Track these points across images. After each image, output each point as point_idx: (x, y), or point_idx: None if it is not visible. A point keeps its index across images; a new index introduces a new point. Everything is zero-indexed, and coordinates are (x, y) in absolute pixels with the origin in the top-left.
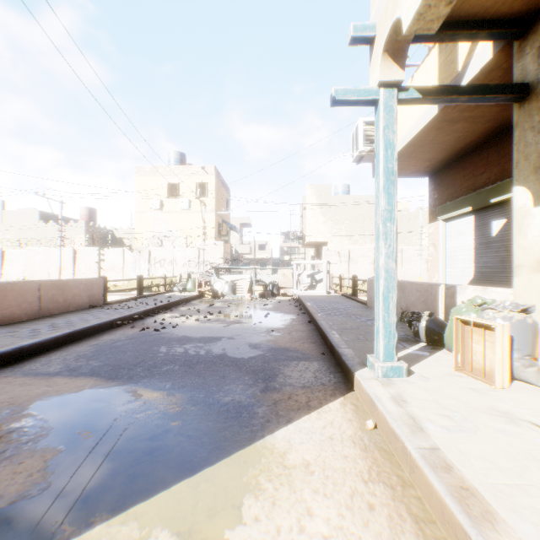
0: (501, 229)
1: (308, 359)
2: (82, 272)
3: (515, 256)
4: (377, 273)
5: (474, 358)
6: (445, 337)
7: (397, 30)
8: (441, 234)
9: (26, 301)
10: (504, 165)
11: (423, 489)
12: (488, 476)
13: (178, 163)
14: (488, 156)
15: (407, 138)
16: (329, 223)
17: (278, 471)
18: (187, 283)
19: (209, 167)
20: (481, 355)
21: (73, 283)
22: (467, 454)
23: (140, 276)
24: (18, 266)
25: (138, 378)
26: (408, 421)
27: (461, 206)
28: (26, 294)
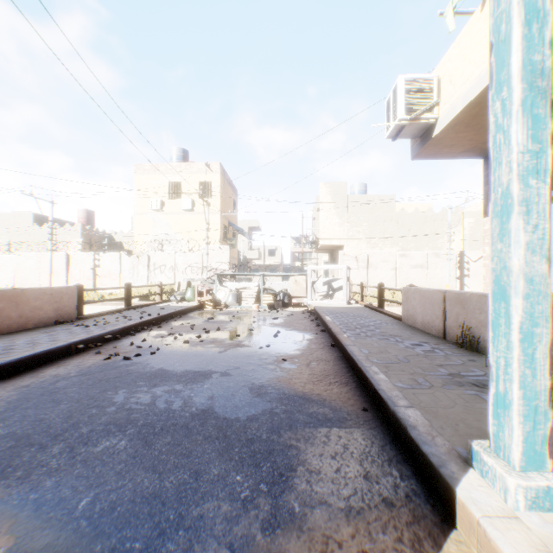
0: None
1: (343, 421)
2: (76, 278)
3: None
4: (500, 285)
5: None
6: None
7: None
8: None
9: None
10: None
11: None
12: None
13: (181, 160)
14: None
15: (474, 92)
16: (345, 225)
17: None
18: (186, 292)
19: (214, 164)
20: None
21: (33, 294)
22: None
23: (128, 284)
24: (7, 272)
25: (41, 475)
26: None
27: None
28: None
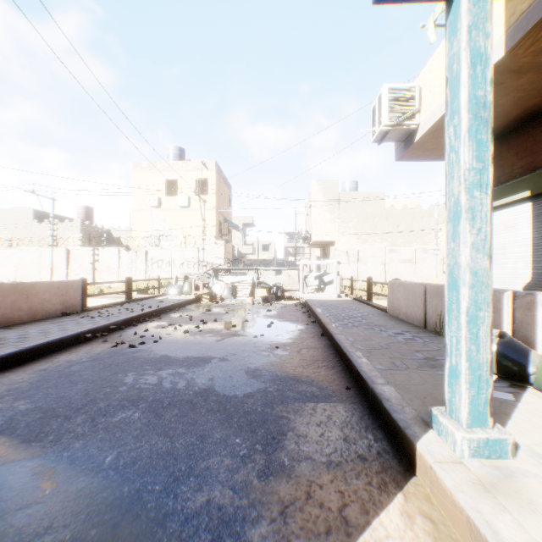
0: None
1: (328, 397)
2: (75, 273)
3: None
4: (453, 277)
5: None
6: (540, 373)
7: None
8: None
9: None
10: None
11: None
12: None
13: (177, 158)
14: None
15: None
16: (336, 221)
17: None
18: (184, 286)
19: (210, 162)
20: None
21: (42, 287)
22: None
23: (129, 278)
24: (9, 267)
25: (70, 439)
26: None
27: (514, 191)
28: None
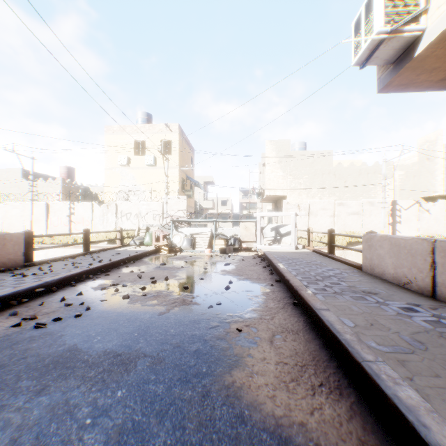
0: None
1: None
2: (54, 224)
3: None
4: None
5: None
6: None
7: None
8: None
9: None
10: None
11: None
12: None
13: (145, 123)
14: None
15: None
16: (288, 177)
17: None
18: (145, 237)
19: (173, 125)
20: None
21: None
22: None
23: (86, 229)
24: None
25: None
26: None
27: None
28: None
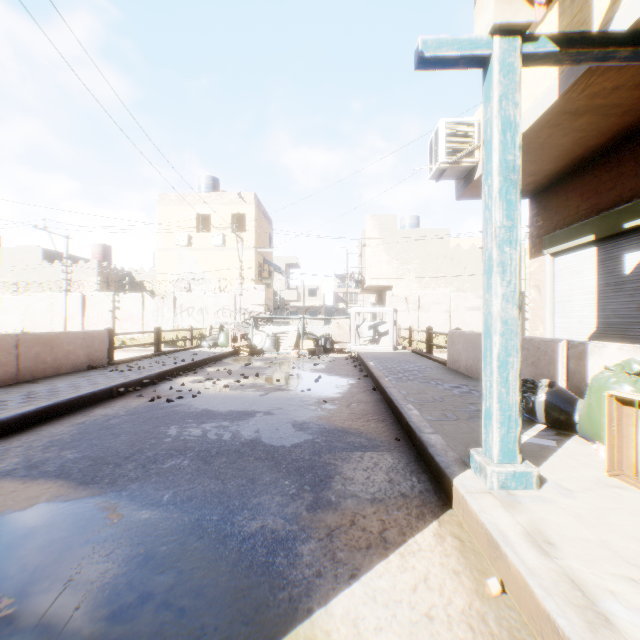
0: (639, 265)
1: (376, 447)
2: (92, 322)
3: None
4: (487, 326)
5: None
6: (581, 420)
7: None
8: (548, 272)
9: None
10: None
11: None
12: None
13: (210, 190)
14: (620, 165)
15: None
16: (394, 262)
17: None
18: (219, 337)
19: (248, 194)
20: None
21: (66, 338)
22: None
23: (158, 328)
24: (15, 315)
25: (125, 482)
26: (573, 595)
27: (579, 234)
28: None
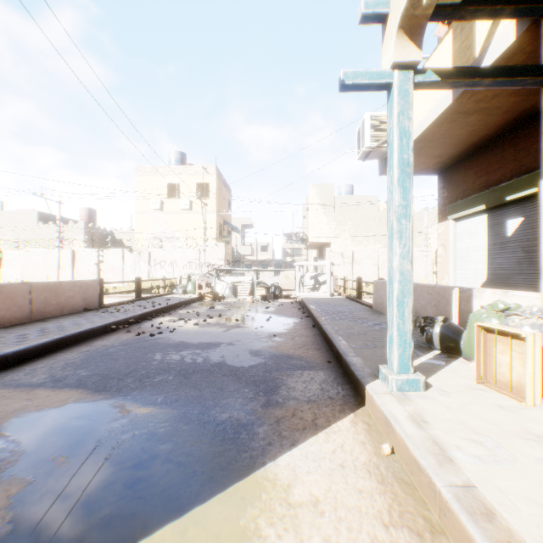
0: (518, 229)
1: (313, 367)
2: (81, 273)
3: (542, 257)
4: (390, 276)
5: (499, 369)
6: (463, 345)
7: (415, 3)
8: (451, 234)
9: (16, 304)
10: (521, 160)
11: (458, 540)
12: (541, 526)
13: (179, 163)
14: (504, 151)
15: (417, 132)
16: (332, 223)
17: (281, 510)
18: (187, 285)
19: (210, 167)
20: (507, 367)
21: (67, 286)
22: (508, 494)
23: (138, 278)
24: (16, 267)
25: (128, 390)
26: (433, 448)
27: (474, 204)
28: (16, 297)
